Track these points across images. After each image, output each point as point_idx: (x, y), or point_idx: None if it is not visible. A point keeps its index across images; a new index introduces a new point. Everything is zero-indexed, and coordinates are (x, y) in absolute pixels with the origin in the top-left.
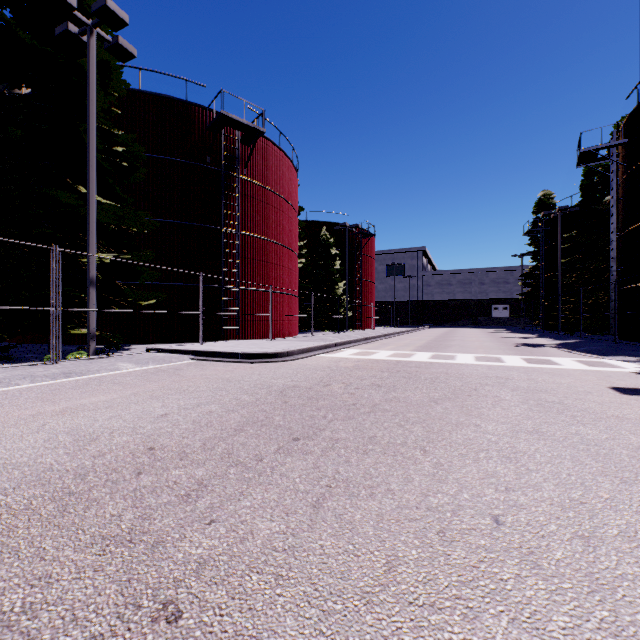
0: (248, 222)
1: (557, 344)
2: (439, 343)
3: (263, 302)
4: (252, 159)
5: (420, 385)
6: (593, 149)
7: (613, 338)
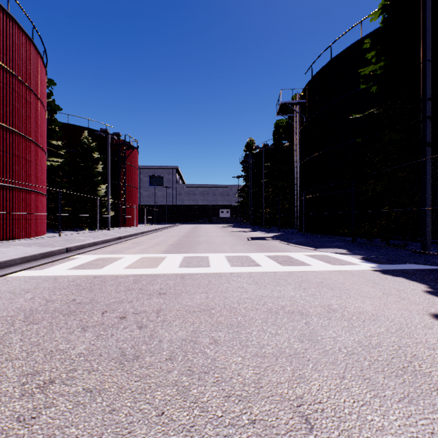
0: None
1: (272, 237)
2: (189, 239)
3: None
4: None
5: (150, 433)
6: (287, 103)
7: (295, 230)
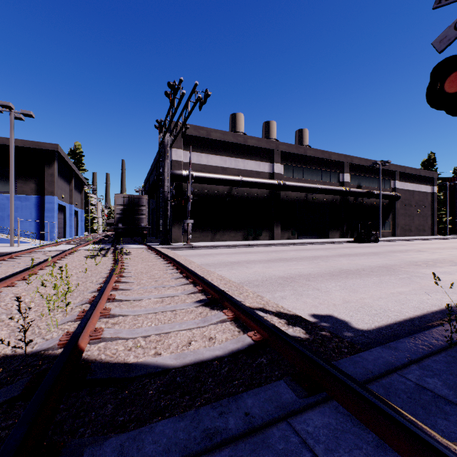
0: None
1: None
2: None
3: None
4: None
5: None
6: None
7: None
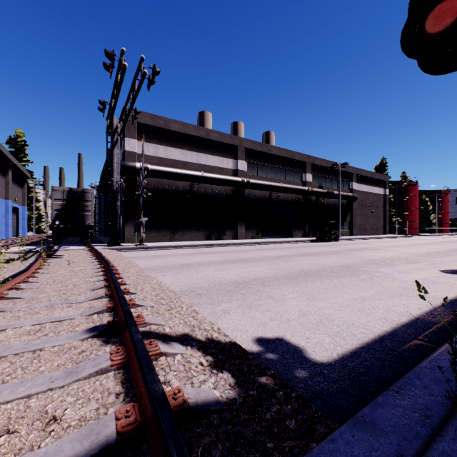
0: (408, 205)
1: None
2: None
3: (412, 225)
4: (409, 189)
5: None
6: None
7: None
